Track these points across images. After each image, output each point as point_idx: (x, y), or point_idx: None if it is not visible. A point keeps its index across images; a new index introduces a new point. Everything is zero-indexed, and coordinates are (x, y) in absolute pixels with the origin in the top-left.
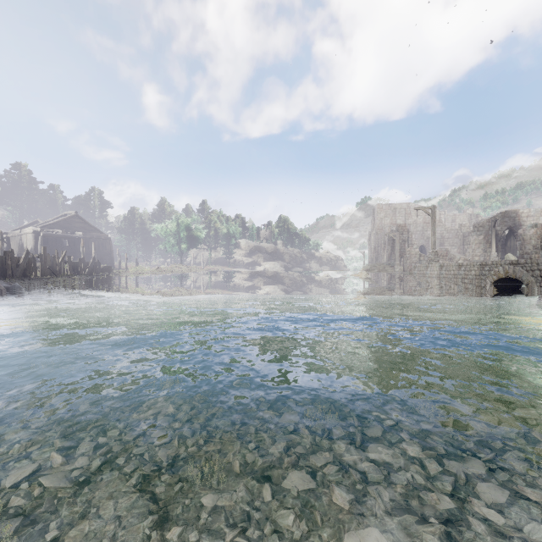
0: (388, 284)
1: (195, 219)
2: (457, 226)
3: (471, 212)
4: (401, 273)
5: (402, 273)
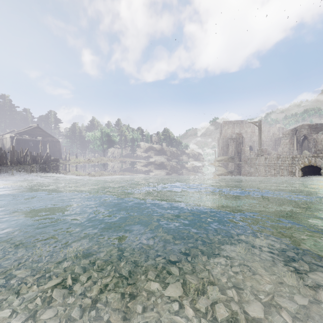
0: (231, 170)
1: (112, 130)
2: (271, 134)
3: (279, 126)
4: (239, 162)
5: (240, 162)
